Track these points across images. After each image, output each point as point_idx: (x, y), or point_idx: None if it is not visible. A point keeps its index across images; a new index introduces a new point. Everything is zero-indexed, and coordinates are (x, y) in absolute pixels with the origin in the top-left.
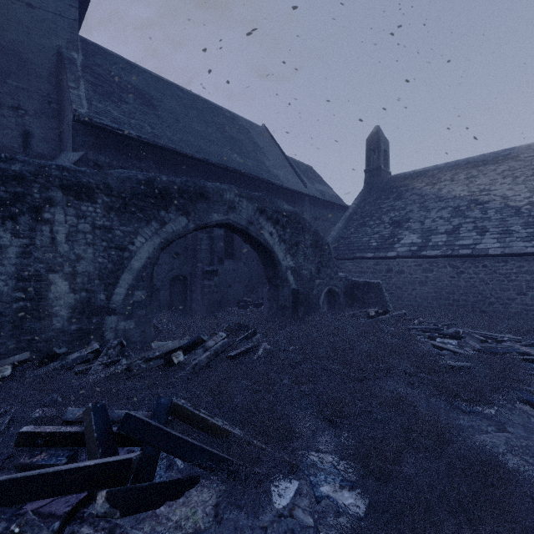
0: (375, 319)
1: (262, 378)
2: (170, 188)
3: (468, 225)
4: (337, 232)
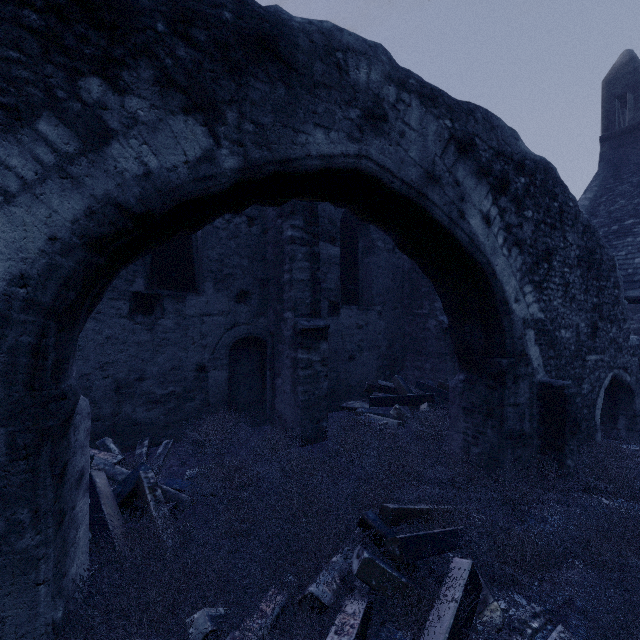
0: None
1: None
2: None
3: None
4: None
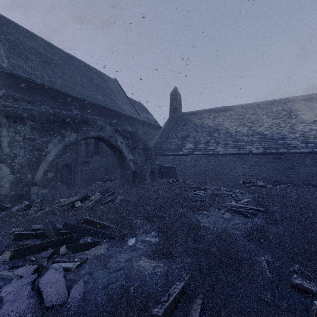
0: (172, 184)
1: (120, 209)
2: (68, 118)
3: (213, 140)
4: (155, 141)
